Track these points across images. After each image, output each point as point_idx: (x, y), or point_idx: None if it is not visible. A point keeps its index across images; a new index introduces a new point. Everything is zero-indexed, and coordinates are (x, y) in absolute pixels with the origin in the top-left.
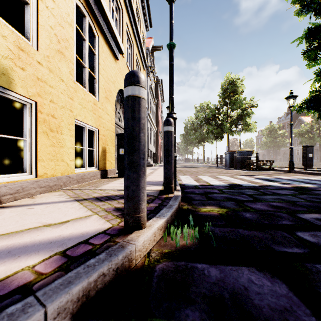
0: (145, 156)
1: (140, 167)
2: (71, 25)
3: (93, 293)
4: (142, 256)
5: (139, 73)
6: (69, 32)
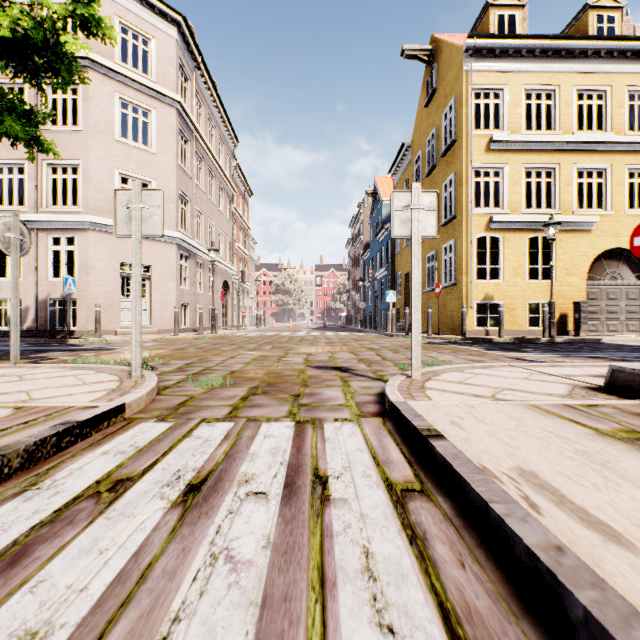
0: (501, 322)
1: (499, 325)
2: (524, 255)
3: (484, 340)
4: (496, 341)
5: (499, 305)
6: (522, 259)
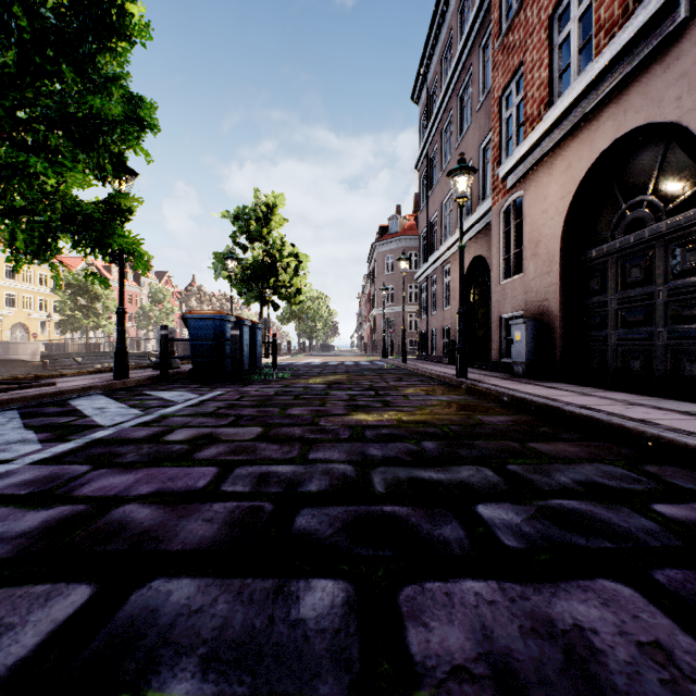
0: None
1: None
2: None
3: None
4: None
5: None
6: None
